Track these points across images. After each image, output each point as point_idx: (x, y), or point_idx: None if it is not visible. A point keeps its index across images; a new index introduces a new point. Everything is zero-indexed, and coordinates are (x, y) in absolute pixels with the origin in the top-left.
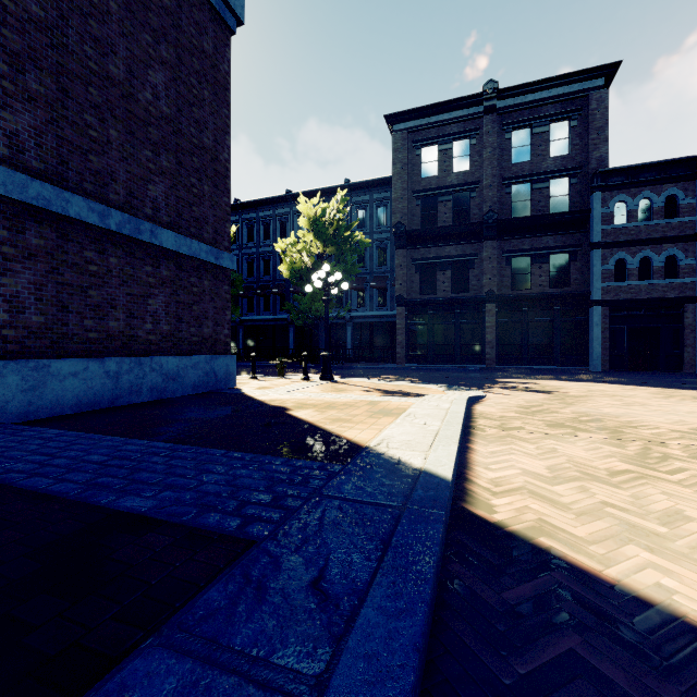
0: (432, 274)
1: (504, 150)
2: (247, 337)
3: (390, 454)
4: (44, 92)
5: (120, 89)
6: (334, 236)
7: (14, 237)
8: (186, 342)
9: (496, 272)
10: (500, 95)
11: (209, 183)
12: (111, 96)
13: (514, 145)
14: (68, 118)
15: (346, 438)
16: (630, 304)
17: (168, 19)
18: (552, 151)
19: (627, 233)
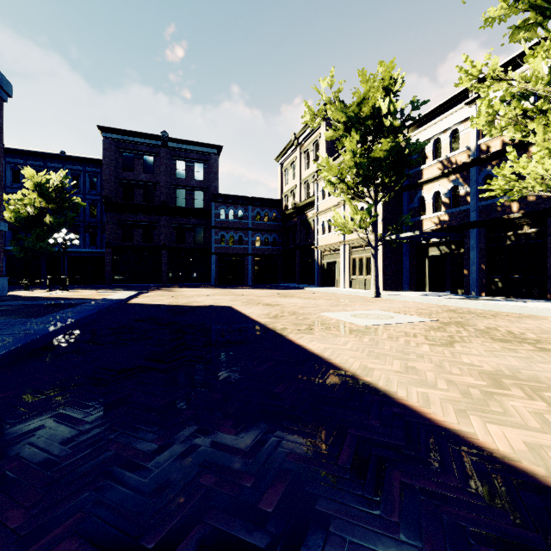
0: (131, 230)
1: (172, 169)
2: None
3: (110, 298)
4: None
5: None
6: (56, 198)
7: None
8: None
9: (168, 234)
10: (170, 140)
11: None
12: None
13: (178, 168)
14: None
15: (95, 298)
16: (226, 255)
17: None
18: (196, 177)
19: (225, 223)
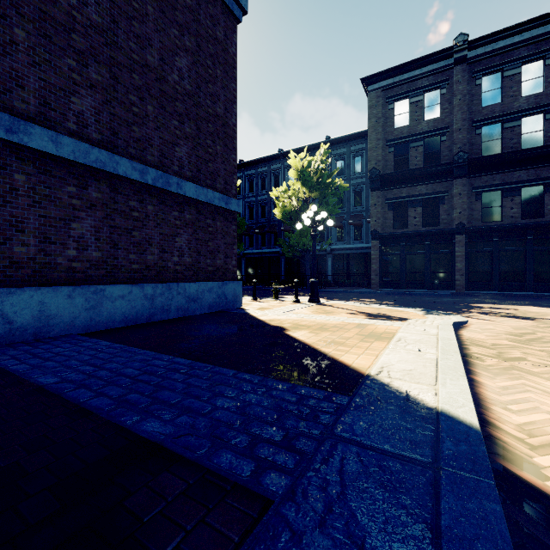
0: (404, 211)
1: (474, 96)
2: (249, 266)
3: (395, 386)
4: (101, 80)
5: (155, 74)
6: (318, 183)
7: (80, 192)
8: (204, 271)
9: (465, 207)
10: (470, 46)
11: (221, 144)
12: (148, 79)
13: (484, 90)
14: (117, 99)
15: (344, 363)
16: None
17: (190, 15)
18: (525, 91)
19: None
